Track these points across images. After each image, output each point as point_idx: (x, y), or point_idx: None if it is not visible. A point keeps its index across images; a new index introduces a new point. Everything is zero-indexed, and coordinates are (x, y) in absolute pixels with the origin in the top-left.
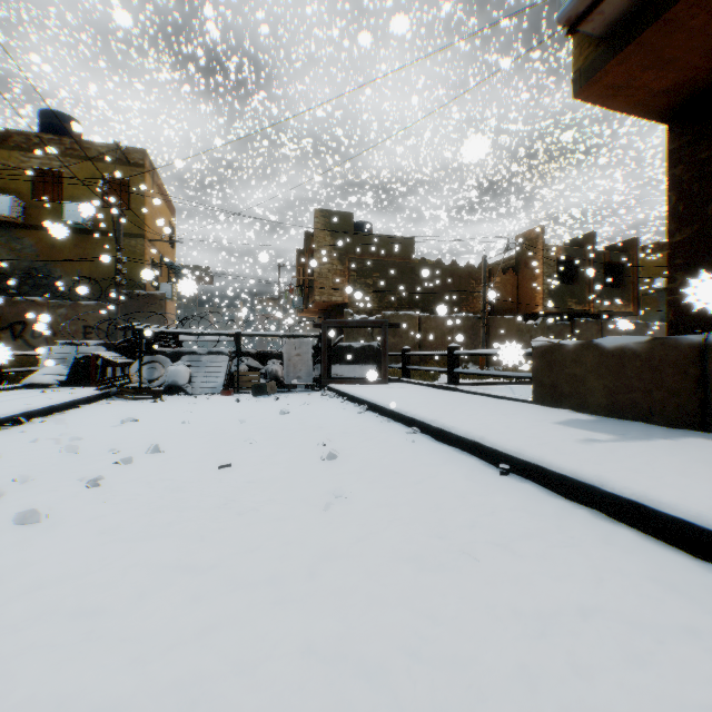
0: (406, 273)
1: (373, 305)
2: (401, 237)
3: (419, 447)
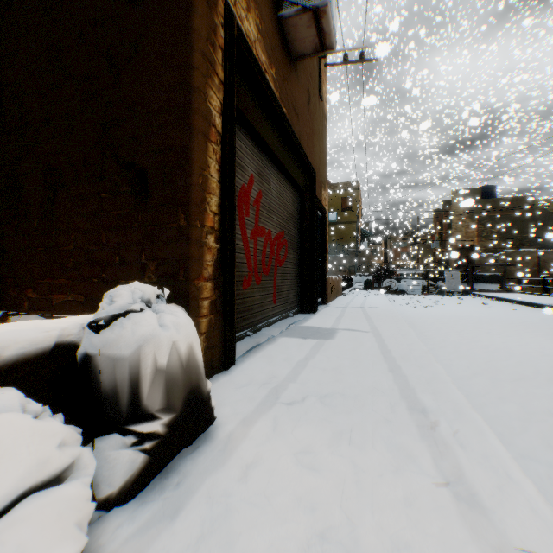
0: (525, 221)
1: (496, 245)
2: (520, 197)
3: (513, 305)
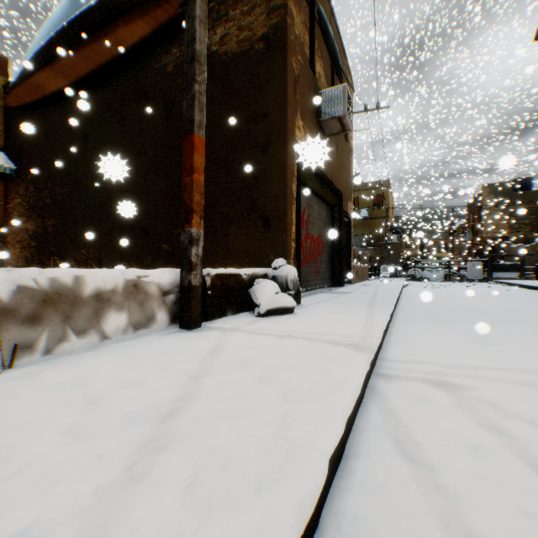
0: None
1: (527, 236)
2: None
3: None
